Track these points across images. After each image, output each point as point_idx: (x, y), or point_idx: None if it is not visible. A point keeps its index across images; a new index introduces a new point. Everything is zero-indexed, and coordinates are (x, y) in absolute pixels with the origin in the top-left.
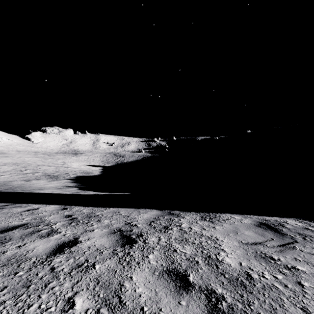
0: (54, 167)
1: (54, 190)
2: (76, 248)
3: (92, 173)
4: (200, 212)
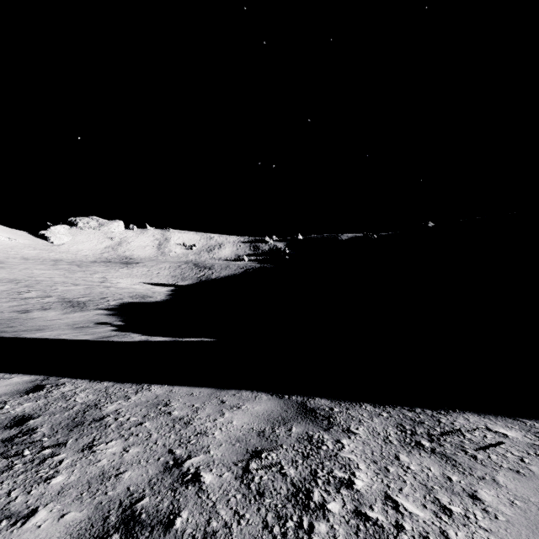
0: (83, 287)
1: (65, 332)
2: None
3: (151, 298)
4: (387, 404)
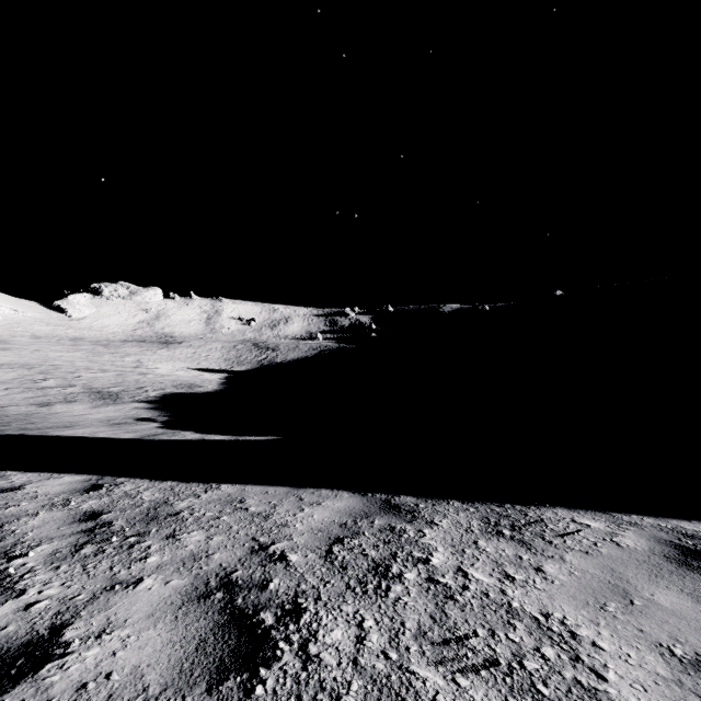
0: (113, 373)
1: (101, 429)
2: (29, 691)
3: (201, 388)
4: (477, 500)
